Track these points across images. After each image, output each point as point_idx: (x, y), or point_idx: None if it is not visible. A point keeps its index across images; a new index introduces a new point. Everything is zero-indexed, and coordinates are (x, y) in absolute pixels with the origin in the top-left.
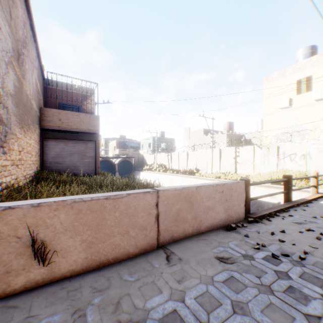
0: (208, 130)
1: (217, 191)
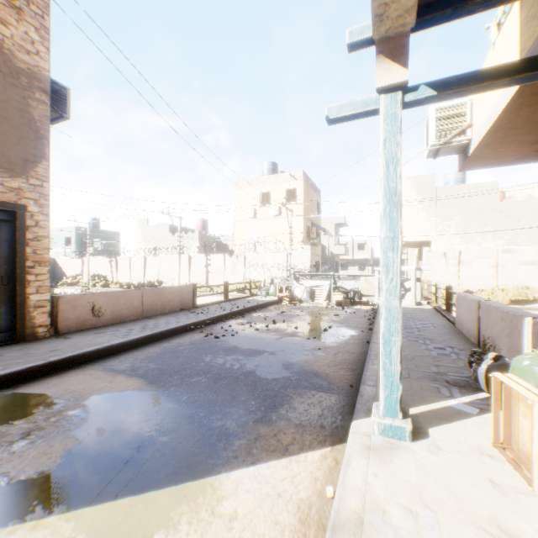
0: (176, 227)
1: (175, 290)
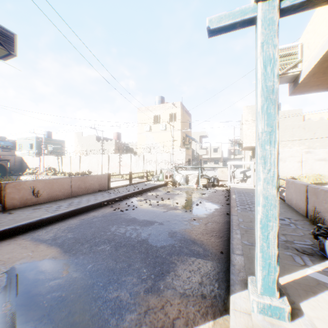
0: (100, 137)
1: (95, 177)
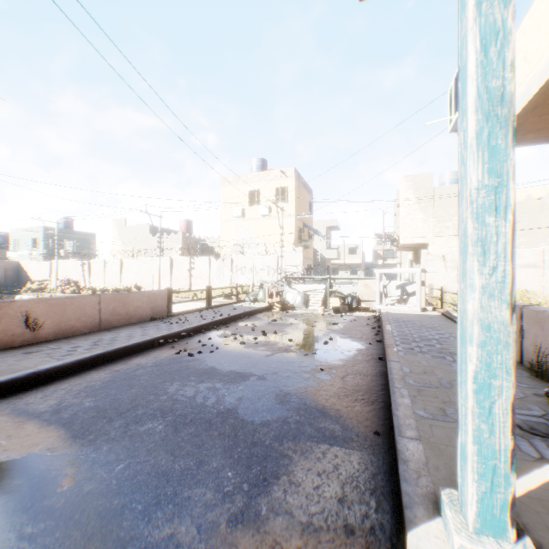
0: (157, 228)
1: (145, 295)
